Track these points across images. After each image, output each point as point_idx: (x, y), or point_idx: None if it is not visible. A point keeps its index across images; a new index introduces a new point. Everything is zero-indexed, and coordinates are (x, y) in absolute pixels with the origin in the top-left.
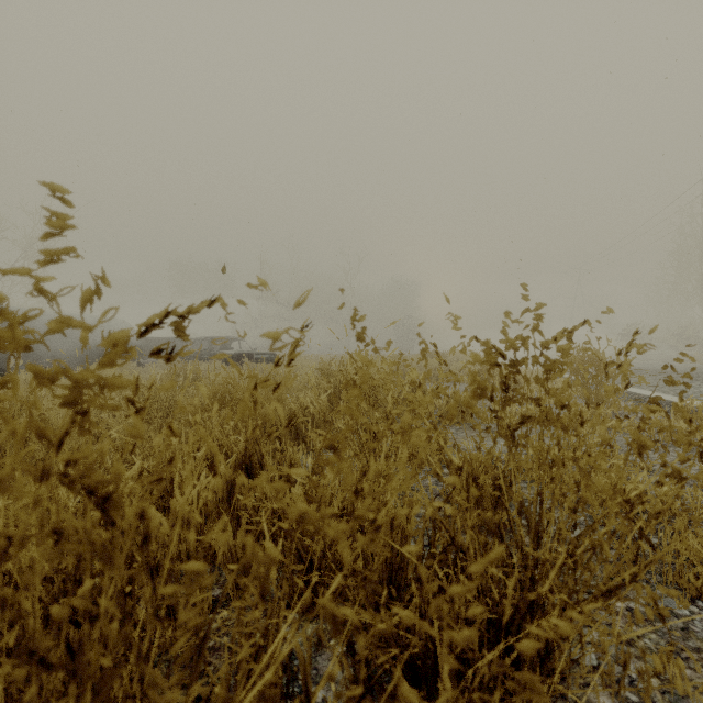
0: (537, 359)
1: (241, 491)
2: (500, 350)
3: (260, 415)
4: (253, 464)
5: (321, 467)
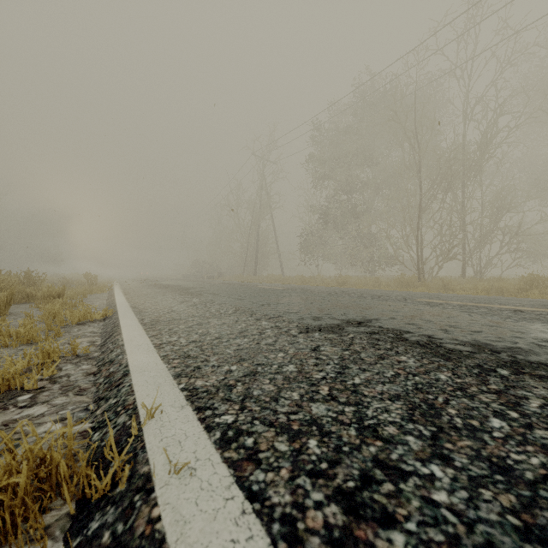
0: (29, 273)
1: None
2: (26, 273)
3: None
4: None
5: None
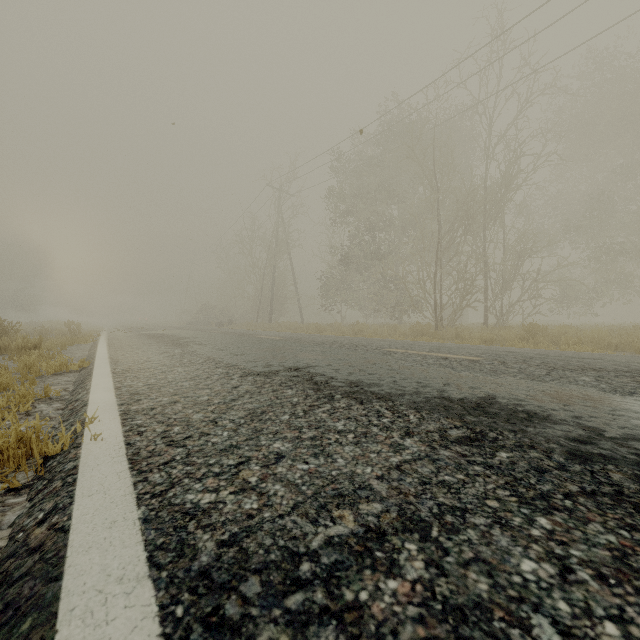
0: (0, 323)
1: None
2: None
3: None
4: None
5: None
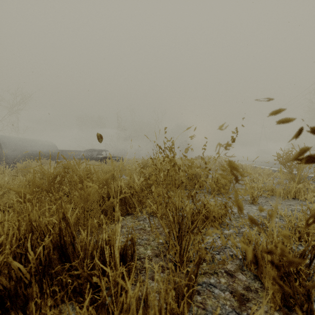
0: None
1: (33, 290)
2: None
3: (85, 195)
4: (66, 244)
5: (132, 244)
